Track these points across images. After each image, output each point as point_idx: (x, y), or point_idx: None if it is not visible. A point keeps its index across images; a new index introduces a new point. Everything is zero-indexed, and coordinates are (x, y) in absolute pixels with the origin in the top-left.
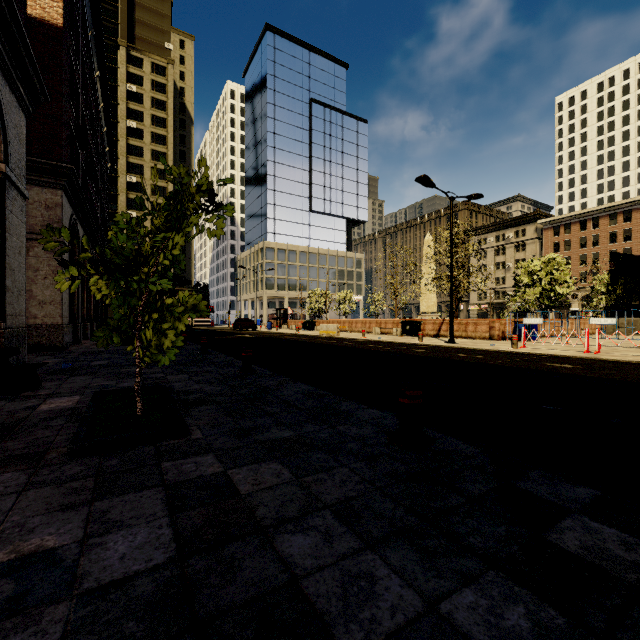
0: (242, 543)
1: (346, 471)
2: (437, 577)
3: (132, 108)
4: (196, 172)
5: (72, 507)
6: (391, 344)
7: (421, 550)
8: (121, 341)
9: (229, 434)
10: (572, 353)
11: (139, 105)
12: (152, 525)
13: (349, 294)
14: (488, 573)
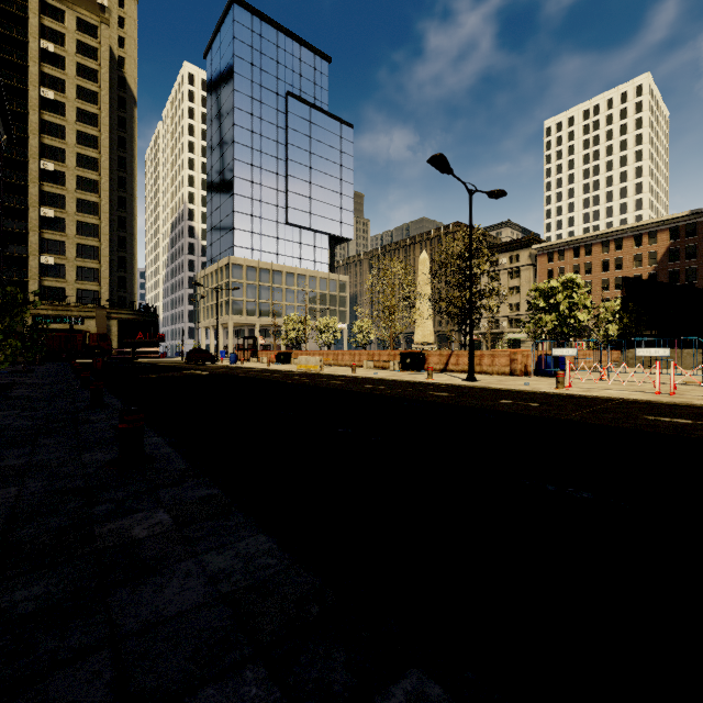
0: None
1: None
2: None
3: (48, 73)
4: None
5: None
6: (395, 383)
7: None
8: None
9: None
10: (644, 395)
11: (59, 70)
12: None
13: (332, 321)
14: None
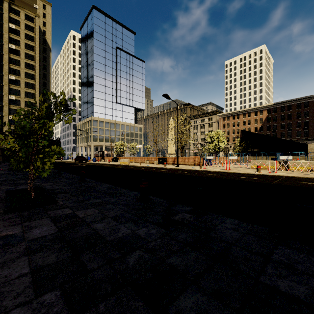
0: (80, 227)
1: (118, 209)
2: (137, 227)
3: (12, 37)
4: (59, 96)
5: (14, 225)
6: (152, 168)
7: (135, 223)
8: (23, 166)
9: (75, 202)
10: (220, 170)
11: (17, 36)
12: (48, 226)
13: (135, 144)
14: (151, 225)
